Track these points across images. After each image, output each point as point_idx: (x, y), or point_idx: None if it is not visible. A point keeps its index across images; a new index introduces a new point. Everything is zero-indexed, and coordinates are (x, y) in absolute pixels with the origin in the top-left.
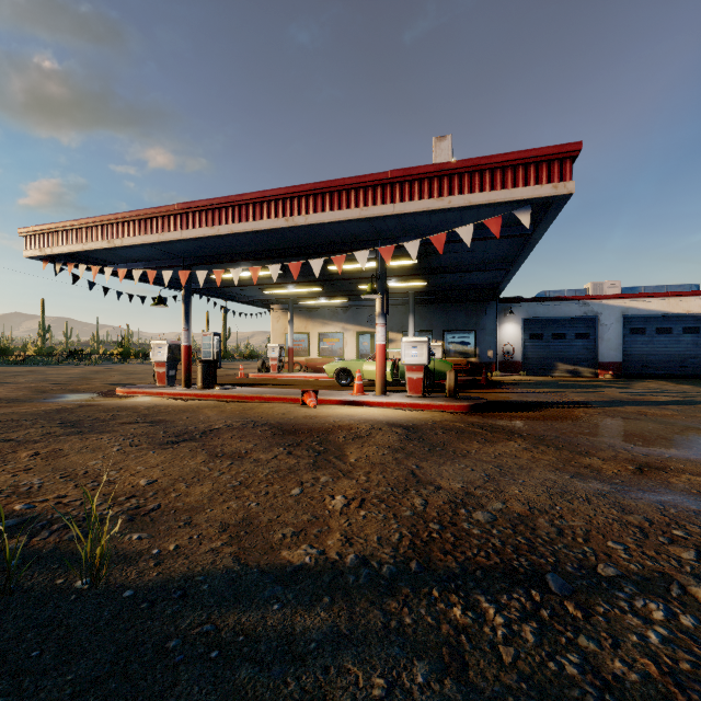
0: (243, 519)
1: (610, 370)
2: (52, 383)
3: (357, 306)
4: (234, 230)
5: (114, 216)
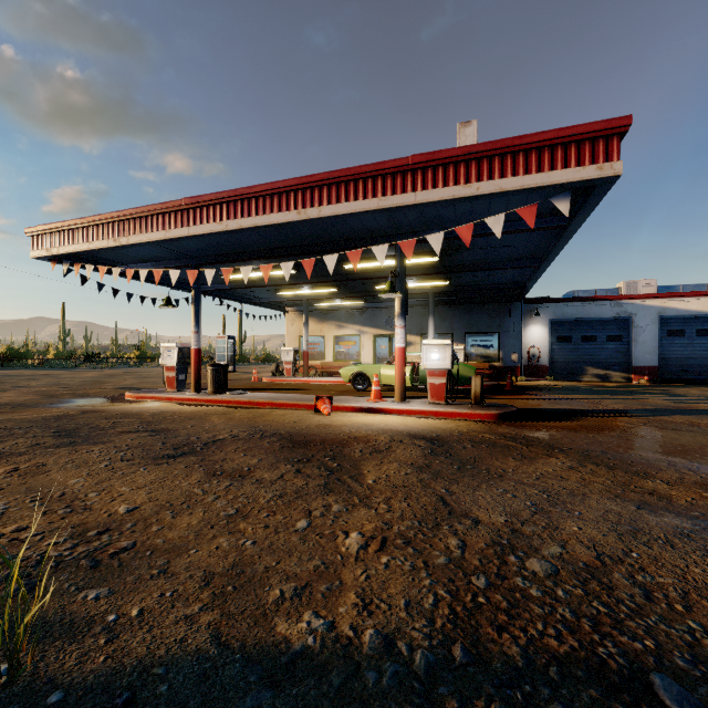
0: (233, 566)
1: (646, 375)
2: (63, 387)
3: (374, 307)
4: (243, 225)
5: (120, 213)
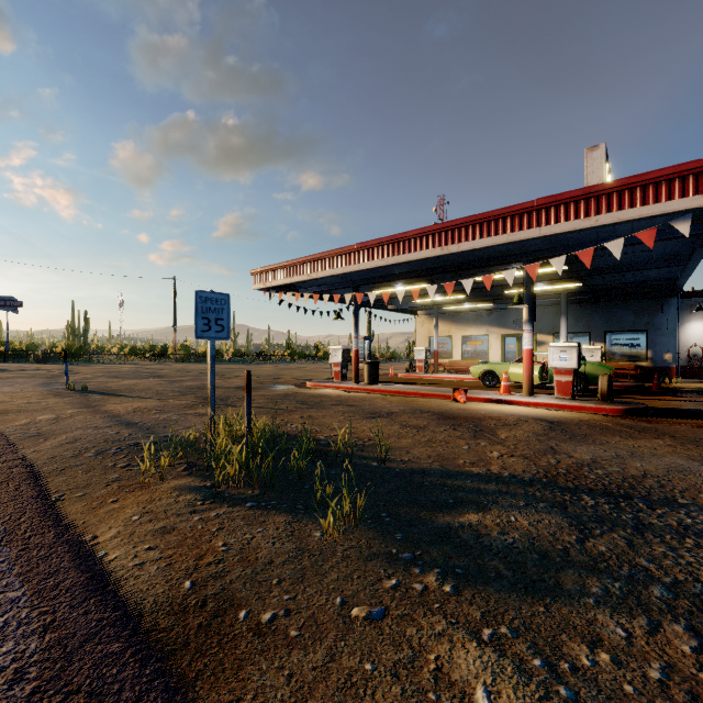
0: (438, 455)
1: None
2: (260, 377)
3: (502, 308)
4: (399, 260)
5: (312, 257)
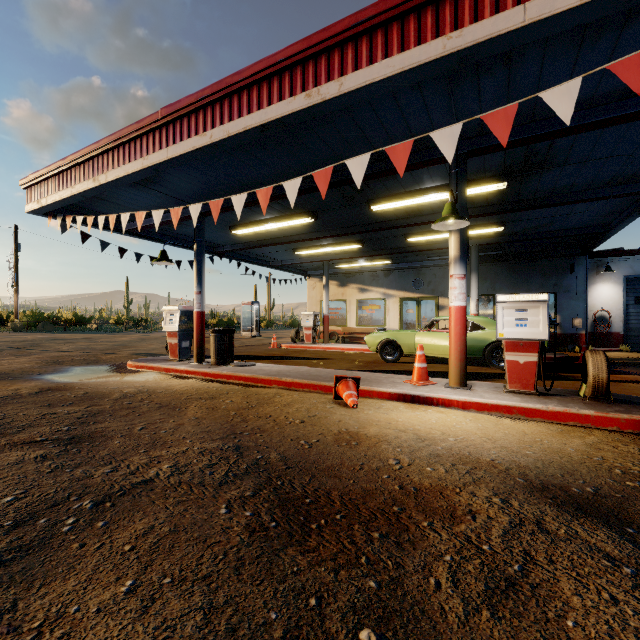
0: None
1: None
2: (85, 352)
3: (401, 268)
4: (232, 131)
5: (97, 144)
